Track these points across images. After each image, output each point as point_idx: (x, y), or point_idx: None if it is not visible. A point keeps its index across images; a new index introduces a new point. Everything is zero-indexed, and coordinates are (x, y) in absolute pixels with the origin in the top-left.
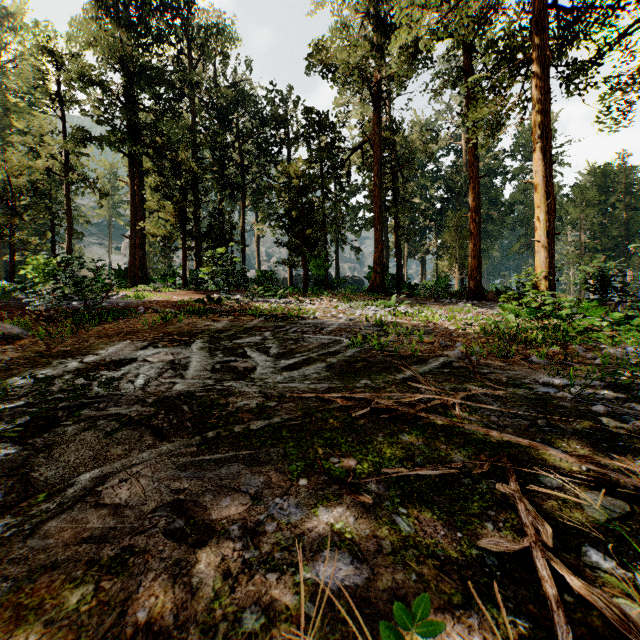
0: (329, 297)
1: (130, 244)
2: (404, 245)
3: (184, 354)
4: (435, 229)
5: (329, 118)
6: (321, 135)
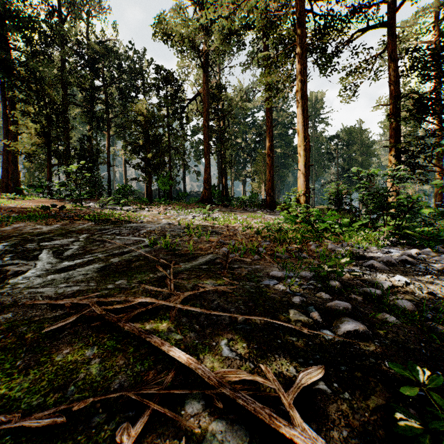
0: (166, 206)
1: (3, 159)
2: (232, 171)
3: None
4: (251, 161)
5: (173, 75)
6: (166, 87)
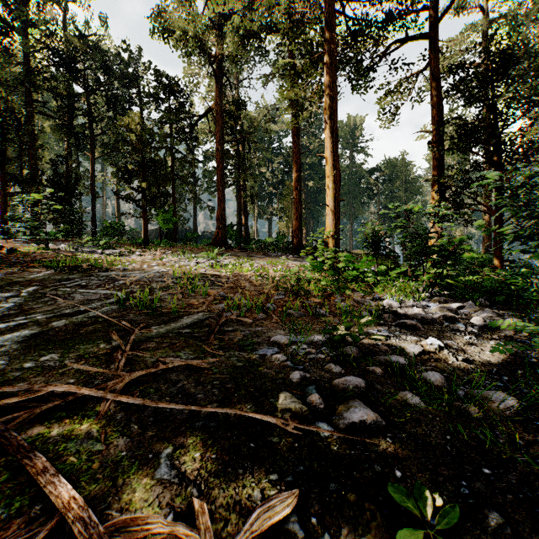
0: (165, 249)
1: None
2: (255, 207)
3: None
4: (278, 195)
5: (177, 84)
6: (169, 98)
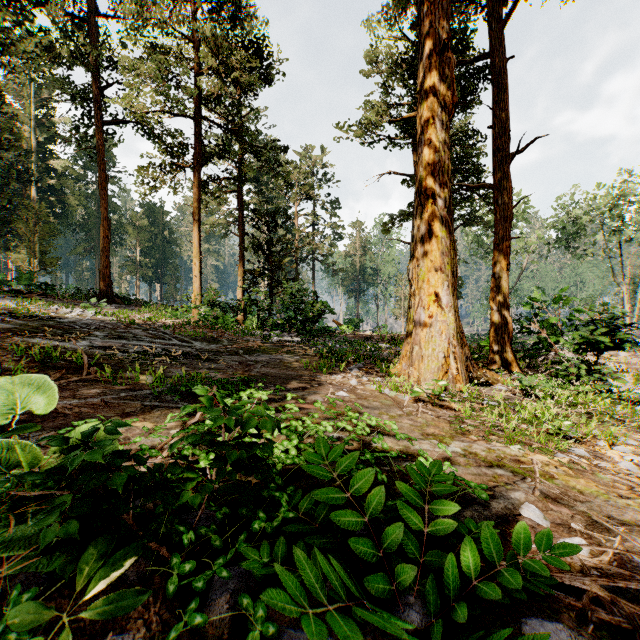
0: None
1: None
2: None
3: (112, 342)
4: None
5: None
6: None
